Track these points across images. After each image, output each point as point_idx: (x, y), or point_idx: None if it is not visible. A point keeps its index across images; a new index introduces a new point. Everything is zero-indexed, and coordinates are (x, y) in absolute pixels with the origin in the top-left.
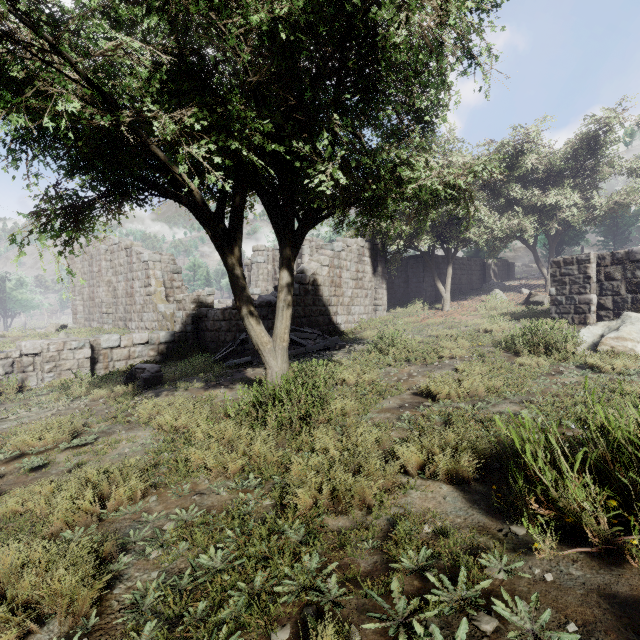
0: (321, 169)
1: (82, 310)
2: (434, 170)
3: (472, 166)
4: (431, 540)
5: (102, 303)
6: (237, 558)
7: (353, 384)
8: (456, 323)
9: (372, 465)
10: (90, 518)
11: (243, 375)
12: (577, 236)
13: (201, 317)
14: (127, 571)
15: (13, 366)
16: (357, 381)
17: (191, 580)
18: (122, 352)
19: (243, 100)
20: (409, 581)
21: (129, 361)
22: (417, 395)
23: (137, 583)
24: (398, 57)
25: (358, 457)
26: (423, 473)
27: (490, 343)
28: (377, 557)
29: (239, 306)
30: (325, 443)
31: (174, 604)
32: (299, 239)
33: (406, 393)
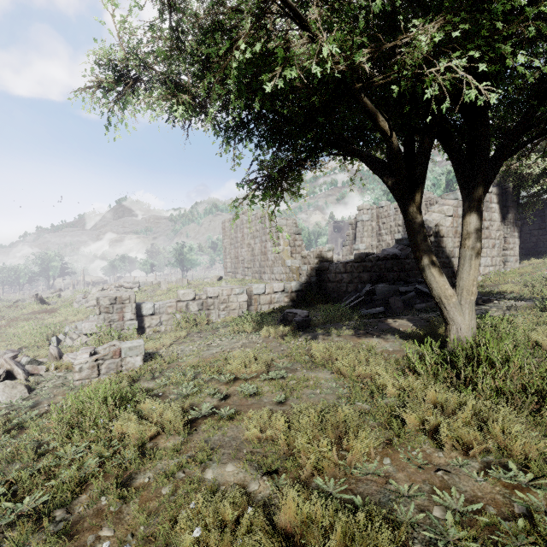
0: None
1: (230, 266)
2: None
3: None
4: None
5: (244, 260)
6: None
7: None
8: None
9: None
10: (337, 470)
11: (389, 326)
12: None
13: (323, 270)
14: None
15: (203, 305)
16: None
17: None
18: (266, 298)
19: None
20: None
21: (270, 305)
22: None
23: None
24: None
25: None
26: None
27: None
28: None
29: (419, 255)
30: None
31: None
32: (492, 176)
33: None
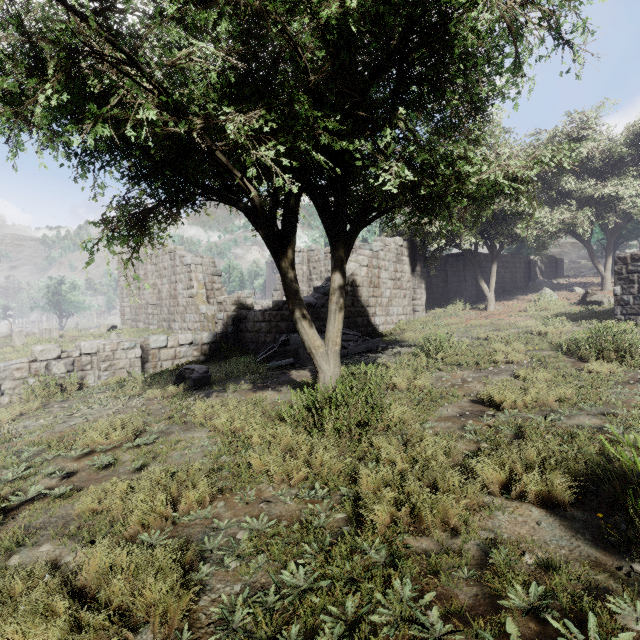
0: (385, 167)
1: (129, 311)
2: (492, 163)
3: (537, 157)
4: (536, 573)
5: (148, 305)
6: (320, 577)
7: (404, 389)
8: (504, 325)
9: (450, 481)
10: (164, 522)
11: (288, 377)
12: (637, 229)
13: (241, 318)
14: (208, 581)
15: (74, 365)
16: (408, 386)
17: (276, 597)
18: (169, 352)
19: (310, 99)
20: (523, 622)
21: (175, 361)
22: (476, 403)
23: (222, 596)
24: (468, 44)
25: (433, 472)
26: (506, 493)
27: (548, 347)
28: (477, 589)
29: (292, 309)
30: (391, 454)
31: (266, 625)
32: (351, 240)
33: (463, 400)
